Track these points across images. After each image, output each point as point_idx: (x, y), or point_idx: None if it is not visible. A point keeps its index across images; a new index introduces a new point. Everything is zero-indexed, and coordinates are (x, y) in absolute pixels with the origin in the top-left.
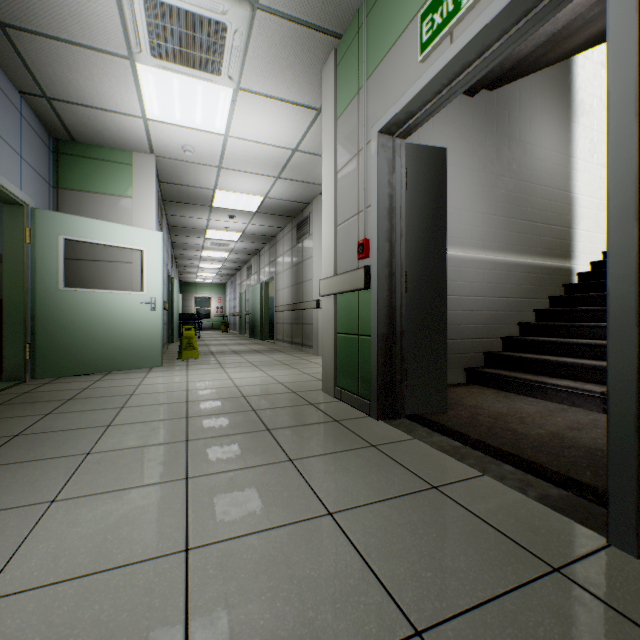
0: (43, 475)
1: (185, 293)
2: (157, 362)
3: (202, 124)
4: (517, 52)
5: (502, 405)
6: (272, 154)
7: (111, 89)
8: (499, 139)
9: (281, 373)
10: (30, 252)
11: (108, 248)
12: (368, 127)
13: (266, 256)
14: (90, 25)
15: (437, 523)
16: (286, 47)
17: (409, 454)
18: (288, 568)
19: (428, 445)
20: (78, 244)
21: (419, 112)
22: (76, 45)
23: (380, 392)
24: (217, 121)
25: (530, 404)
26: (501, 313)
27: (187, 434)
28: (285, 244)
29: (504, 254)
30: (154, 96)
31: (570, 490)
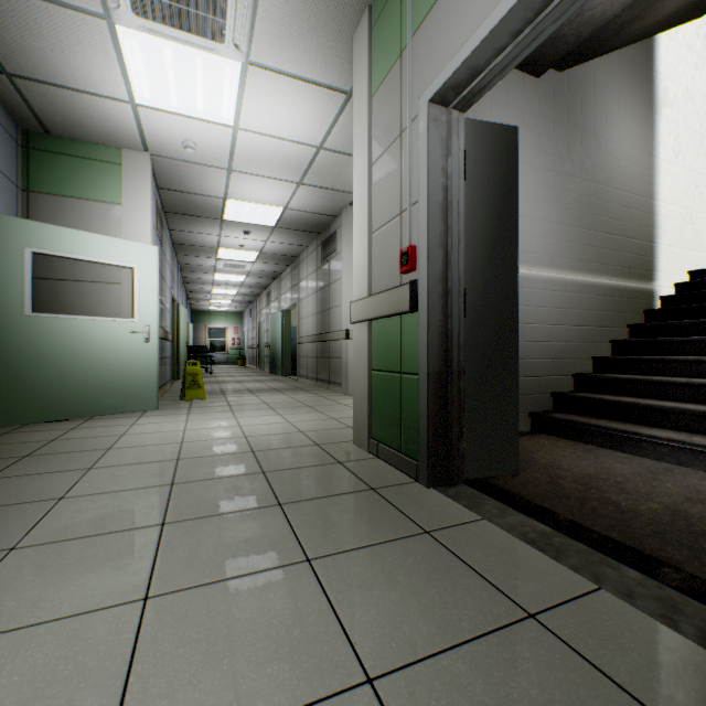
0: None
1: (197, 323)
2: (152, 404)
3: (205, 112)
4: (600, 14)
5: (586, 463)
6: (292, 153)
7: (87, 62)
8: (570, 131)
9: (302, 418)
10: None
11: (92, 265)
12: (414, 98)
13: (288, 280)
14: None
15: (555, 704)
16: (307, 3)
17: (480, 547)
18: None
19: (504, 531)
20: (54, 260)
21: (487, 68)
22: None
23: (431, 450)
24: (223, 108)
25: (622, 462)
26: (572, 345)
27: (165, 512)
28: (309, 265)
29: (576, 272)
30: (142, 72)
31: None
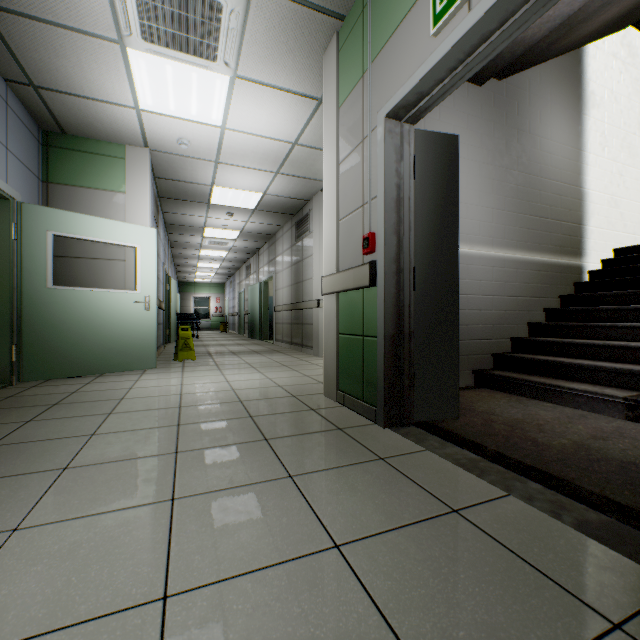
0: (10, 495)
1: (184, 293)
2: (151, 364)
3: (198, 115)
4: (530, 36)
5: (516, 411)
6: (271, 148)
7: (101, 77)
8: (508, 131)
9: (280, 375)
10: (17, 248)
11: (100, 245)
12: (374, 112)
13: (265, 255)
14: (76, 5)
15: (463, 559)
16: (285, 30)
17: (422, 469)
18: (287, 624)
19: (442, 458)
20: (69, 241)
21: (430, 93)
22: (62, 27)
23: (387, 398)
24: (213, 112)
25: (546, 409)
26: (510, 313)
27: (177, 445)
28: (284, 242)
29: (513, 251)
30: (147, 84)
31: (611, 514)
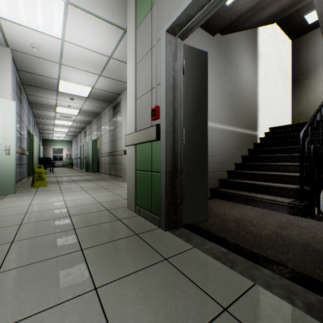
0: None
1: (46, 145)
2: (11, 190)
3: (44, 28)
4: (240, 10)
5: (236, 212)
6: (95, 58)
7: None
8: (226, 62)
9: (101, 195)
10: None
11: None
12: (158, 30)
13: (95, 125)
14: None
15: None
16: None
17: (194, 266)
18: None
19: (205, 253)
20: None
21: (195, 16)
22: None
23: (167, 211)
24: (55, 27)
25: (250, 210)
26: (227, 158)
27: (2, 264)
28: (106, 118)
29: (228, 125)
30: None
31: (321, 294)
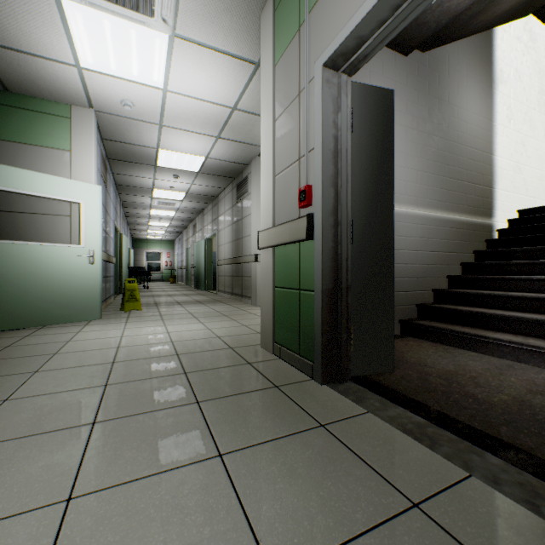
0: None
1: (137, 248)
2: (96, 315)
3: (139, 76)
4: (455, 6)
5: (446, 361)
6: (212, 112)
7: (37, 30)
8: (430, 99)
9: (220, 325)
10: None
11: (45, 201)
12: (310, 63)
13: (209, 215)
14: None
15: None
16: None
17: (367, 439)
18: None
19: (386, 422)
20: (12, 196)
21: (371, 37)
22: None
23: (325, 353)
24: (154, 73)
25: (474, 359)
26: (432, 266)
27: (97, 412)
28: (226, 203)
29: (435, 210)
30: (85, 40)
31: None
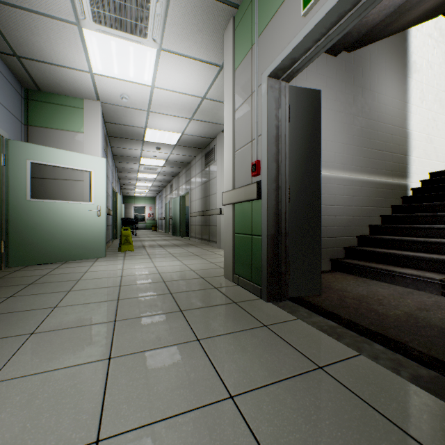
0: None
1: (127, 203)
2: (102, 254)
3: (134, 77)
4: (371, 20)
5: (362, 289)
6: (187, 101)
7: (65, 49)
8: (355, 88)
9: (193, 262)
10: (5, 172)
11: (65, 170)
12: (259, 73)
13: (183, 177)
14: None
15: (328, 408)
16: (196, 15)
17: (295, 334)
18: None
19: (309, 325)
20: (43, 167)
21: (301, 58)
22: (35, 13)
23: (269, 280)
24: (145, 75)
25: (383, 288)
26: (356, 218)
27: (116, 315)
28: (197, 168)
29: (359, 174)
30: (97, 55)
31: (437, 370)
